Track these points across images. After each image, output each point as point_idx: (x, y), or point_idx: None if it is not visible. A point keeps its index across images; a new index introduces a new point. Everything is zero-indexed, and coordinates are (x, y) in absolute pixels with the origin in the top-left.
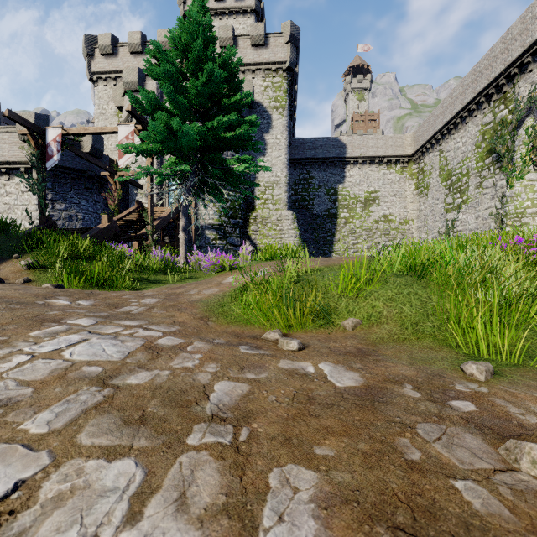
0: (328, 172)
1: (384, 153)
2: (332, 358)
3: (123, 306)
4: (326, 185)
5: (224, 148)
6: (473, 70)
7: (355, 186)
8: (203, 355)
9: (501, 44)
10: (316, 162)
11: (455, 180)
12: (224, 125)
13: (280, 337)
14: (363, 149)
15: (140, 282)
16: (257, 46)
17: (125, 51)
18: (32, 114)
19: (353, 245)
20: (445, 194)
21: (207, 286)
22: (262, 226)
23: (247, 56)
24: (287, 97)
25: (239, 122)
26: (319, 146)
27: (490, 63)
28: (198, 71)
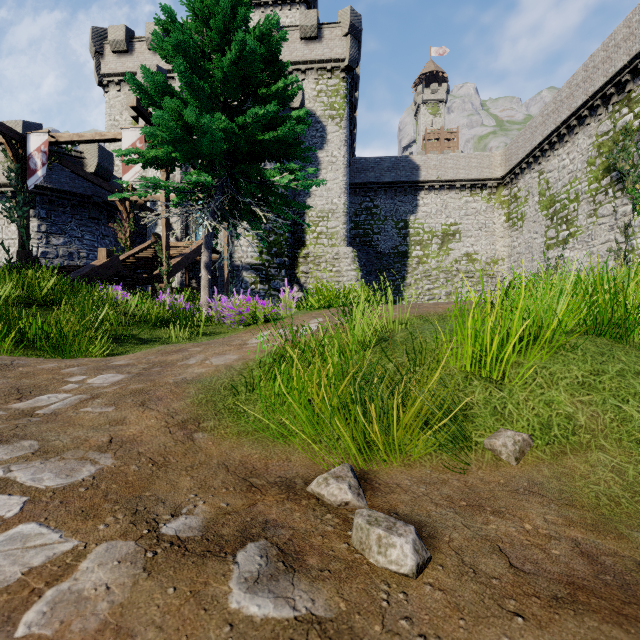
0: (397, 200)
1: (467, 175)
2: (552, 639)
3: (40, 394)
4: (394, 215)
5: (262, 156)
6: (585, 66)
7: (430, 217)
8: None
9: (624, 29)
10: (382, 187)
11: (559, 208)
12: (261, 121)
13: (354, 497)
14: (441, 171)
15: (124, 341)
16: (308, 40)
17: (142, 47)
18: (19, 122)
19: (428, 291)
20: (545, 225)
21: (222, 349)
22: (314, 266)
23: (295, 52)
24: (346, 104)
25: (282, 119)
26: (385, 167)
27: (609, 54)
28: (225, 46)
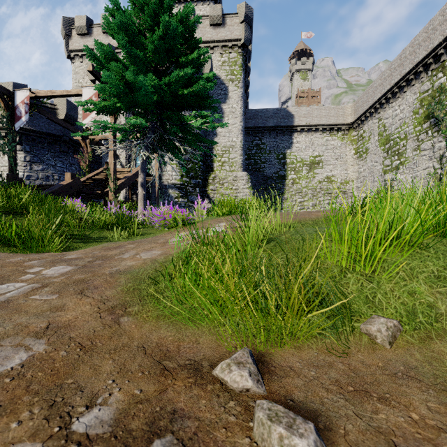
0: (278, 139)
1: (327, 121)
2: None
3: (1, 283)
4: (276, 150)
5: (182, 106)
6: (411, 43)
7: (301, 151)
8: None
9: (440, 17)
10: (267, 130)
11: (393, 144)
12: (181, 81)
13: (254, 384)
14: (309, 119)
15: (78, 239)
16: (215, 25)
17: (98, 31)
18: (10, 83)
19: (300, 203)
20: (383, 157)
21: (150, 246)
22: (219, 185)
23: (206, 34)
24: (242, 71)
25: (196, 79)
26: (269, 116)
27: (428, 35)
28: (155, 26)
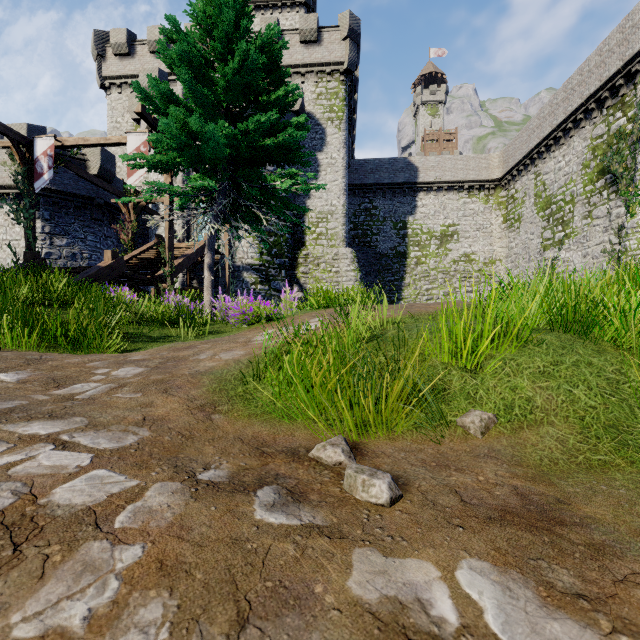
0: (395, 201)
1: (465, 177)
2: (480, 538)
3: (74, 383)
4: (393, 216)
5: (263, 161)
6: (580, 70)
7: (429, 218)
8: (146, 548)
9: (618, 35)
10: (381, 188)
11: (555, 209)
12: (262, 128)
13: (346, 459)
14: (439, 173)
15: (135, 339)
16: (307, 43)
17: (144, 50)
18: (23, 125)
19: (427, 291)
20: (542, 227)
21: (229, 346)
22: (313, 267)
23: (295, 56)
24: (345, 107)
25: (283, 125)
26: (384, 169)
27: (603, 59)
28: (227, 56)
